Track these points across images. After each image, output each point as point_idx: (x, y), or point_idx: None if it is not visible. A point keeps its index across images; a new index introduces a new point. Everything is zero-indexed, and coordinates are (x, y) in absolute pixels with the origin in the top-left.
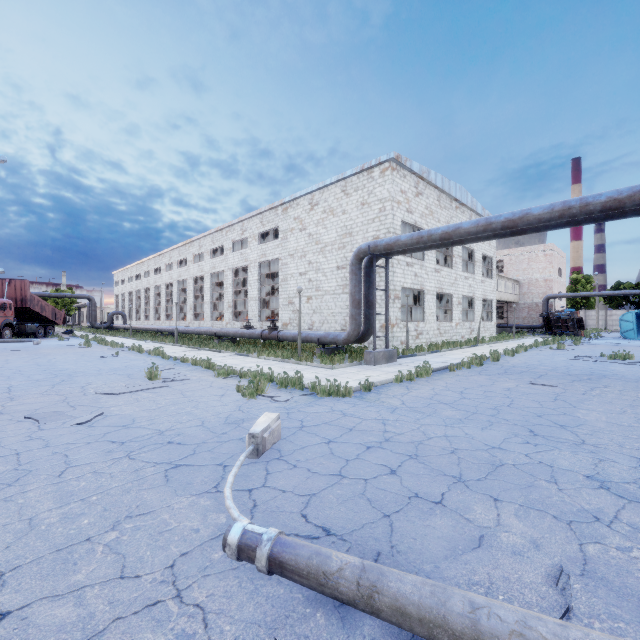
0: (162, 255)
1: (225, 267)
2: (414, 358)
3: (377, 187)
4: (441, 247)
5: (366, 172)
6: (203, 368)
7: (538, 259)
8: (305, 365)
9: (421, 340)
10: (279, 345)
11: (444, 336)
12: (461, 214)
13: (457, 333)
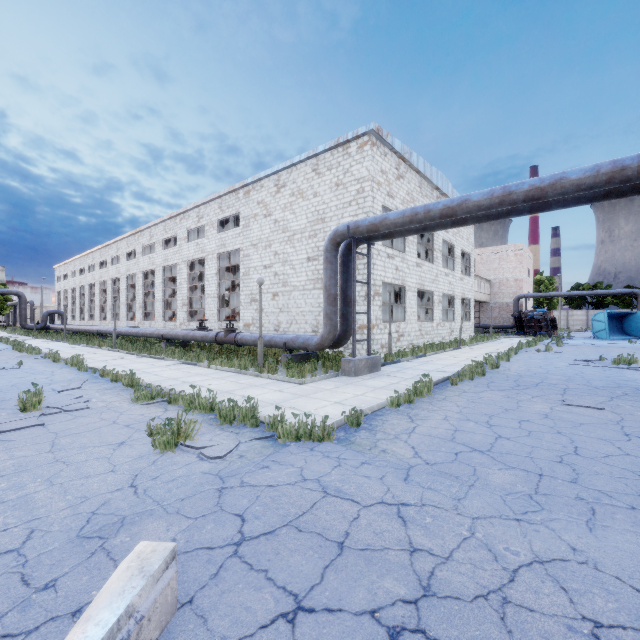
0: (108, 246)
1: (179, 259)
2: (399, 365)
3: (354, 165)
4: (438, 229)
5: (341, 147)
6: (124, 386)
7: (509, 259)
8: (267, 378)
9: (402, 343)
10: (239, 349)
11: (425, 338)
12: None
13: (438, 334)
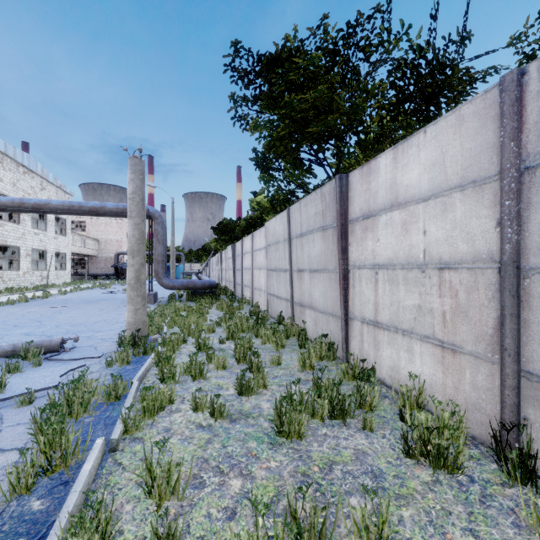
0: None
1: None
2: None
3: None
4: None
5: None
6: None
7: (112, 225)
8: None
9: None
10: None
11: (9, 283)
12: (31, 179)
13: (26, 280)
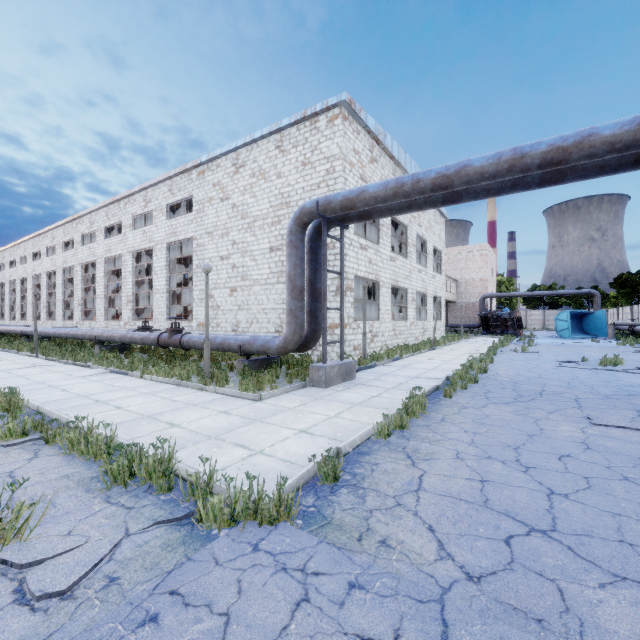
0: (42, 235)
1: (123, 250)
2: (376, 370)
3: (323, 141)
4: (425, 207)
5: (309, 121)
6: None
7: (474, 259)
8: (213, 392)
9: (376, 344)
10: (189, 353)
11: (399, 338)
12: None
13: (411, 334)
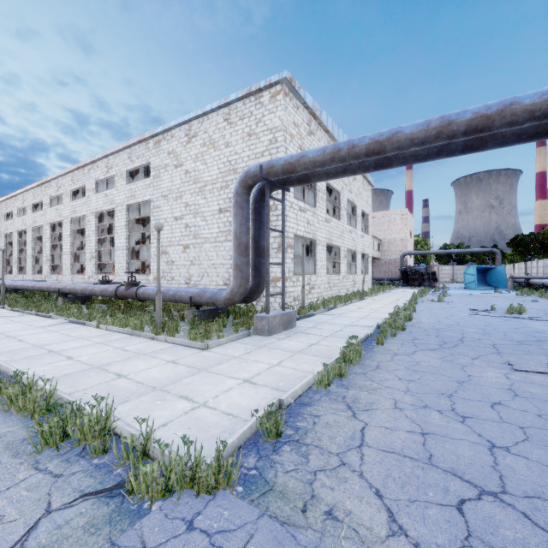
0: (14, 197)
1: (87, 211)
2: (314, 319)
3: (267, 114)
4: (359, 172)
5: (254, 97)
6: None
7: (396, 222)
8: (163, 341)
9: (313, 295)
10: (145, 304)
11: (333, 290)
12: None
13: (343, 286)
